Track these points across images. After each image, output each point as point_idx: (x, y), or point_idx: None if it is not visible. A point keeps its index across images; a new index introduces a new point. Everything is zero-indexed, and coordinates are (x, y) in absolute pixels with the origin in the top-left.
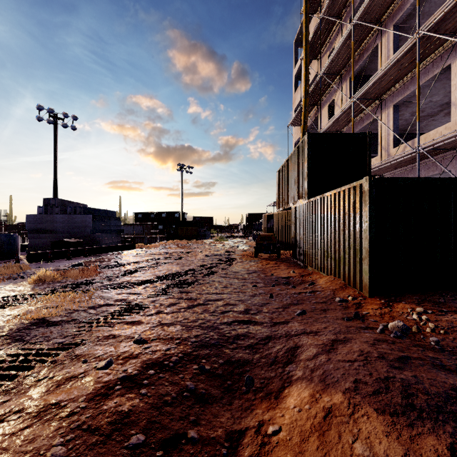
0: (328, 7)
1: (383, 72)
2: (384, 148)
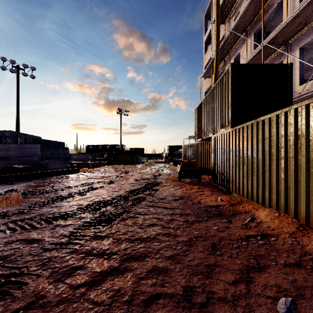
0: None
1: (297, 11)
2: None
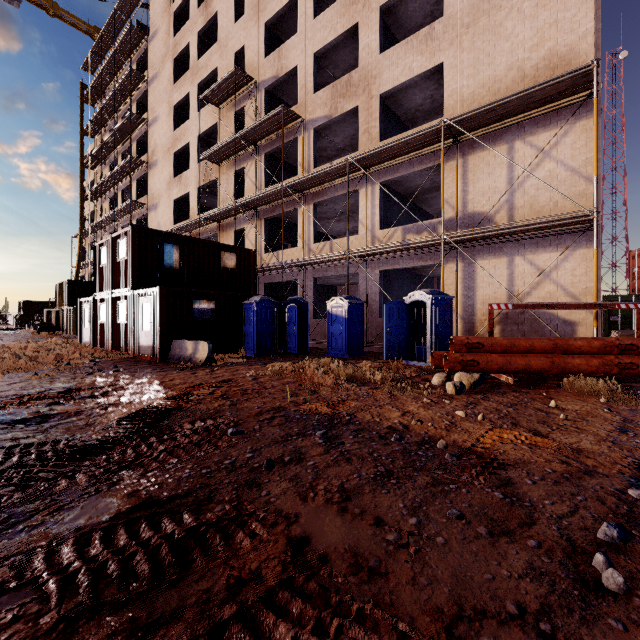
0: (94, 189)
1: None
2: None
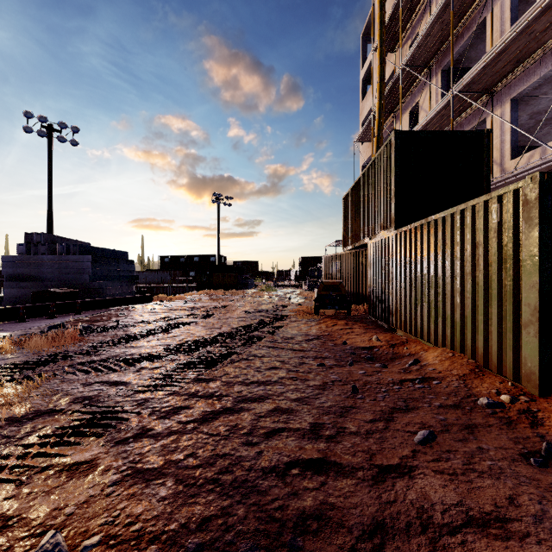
0: None
1: (503, 45)
2: (496, 162)
